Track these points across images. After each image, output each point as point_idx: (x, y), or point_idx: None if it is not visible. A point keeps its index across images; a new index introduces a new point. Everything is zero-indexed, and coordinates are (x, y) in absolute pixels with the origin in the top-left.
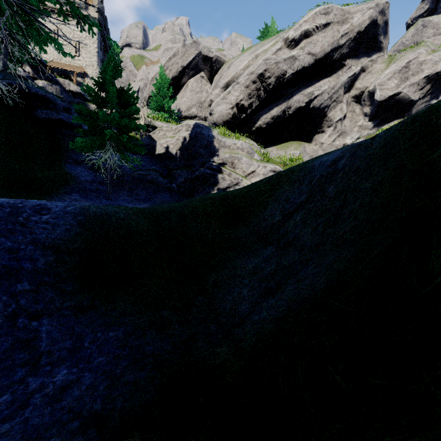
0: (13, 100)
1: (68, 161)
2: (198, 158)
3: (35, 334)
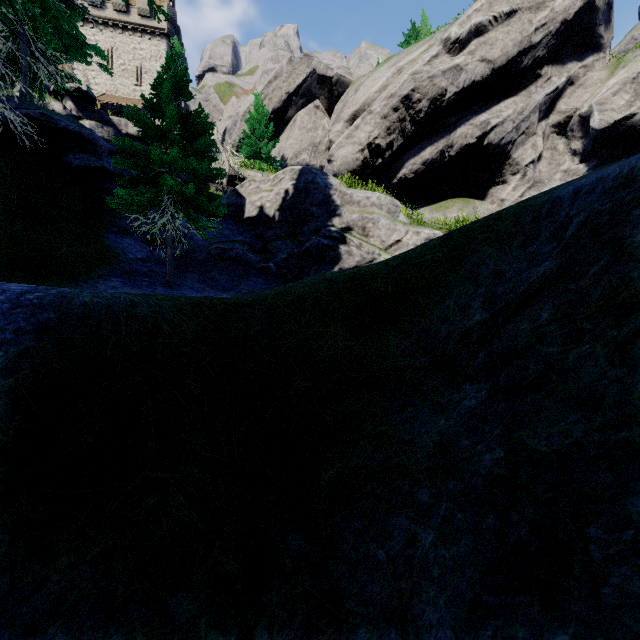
0: (33, 139)
1: (112, 230)
2: (310, 221)
3: None
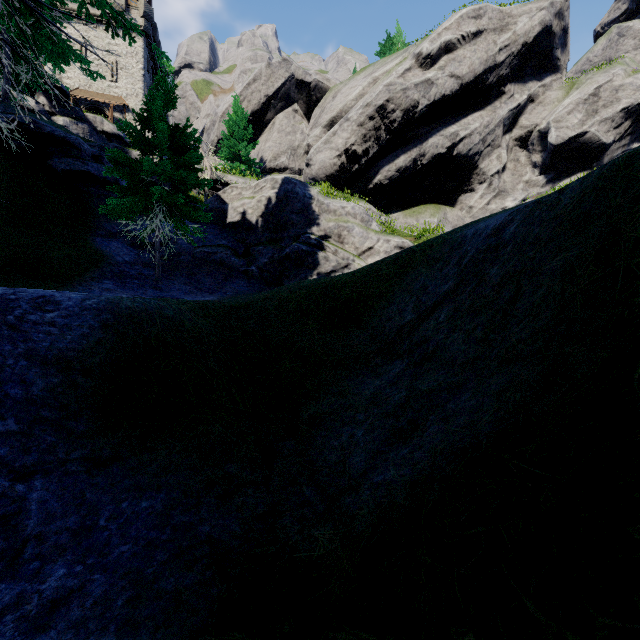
0: (18, 143)
1: (98, 233)
2: (289, 228)
3: (19, 505)
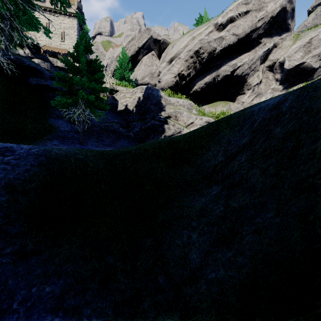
0: (12, 71)
1: (52, 116)
2: (150, 113)
3: None
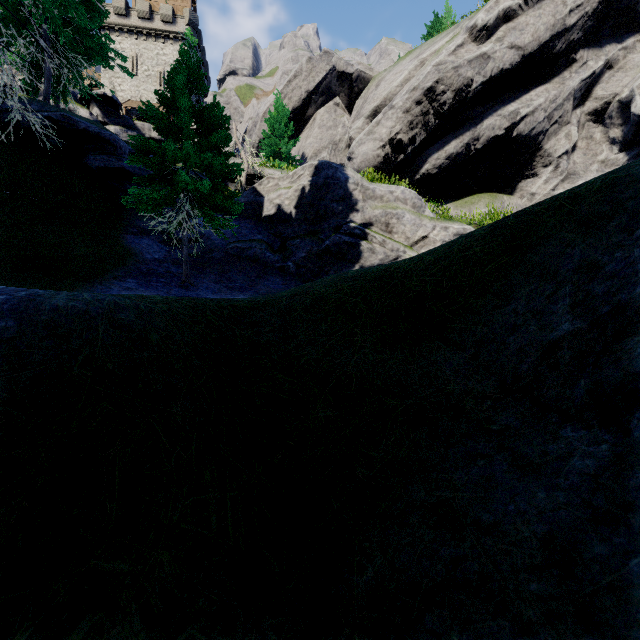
0: (54, 142)
1: (130, 230)
2: (330, 218)
3: None
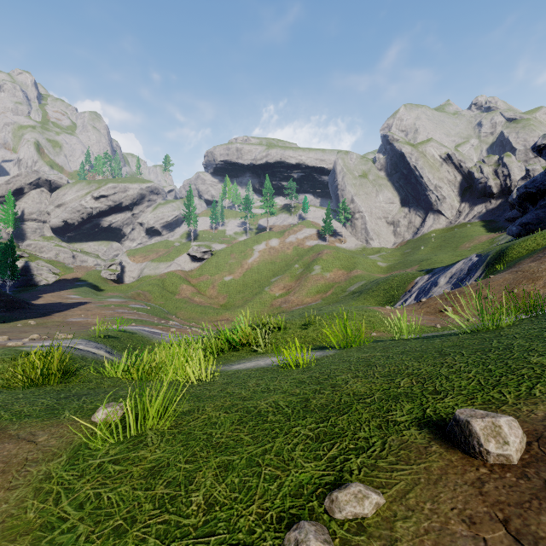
0: None
1: None
2: (30, 272)
3: None
